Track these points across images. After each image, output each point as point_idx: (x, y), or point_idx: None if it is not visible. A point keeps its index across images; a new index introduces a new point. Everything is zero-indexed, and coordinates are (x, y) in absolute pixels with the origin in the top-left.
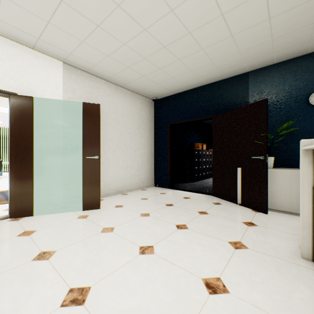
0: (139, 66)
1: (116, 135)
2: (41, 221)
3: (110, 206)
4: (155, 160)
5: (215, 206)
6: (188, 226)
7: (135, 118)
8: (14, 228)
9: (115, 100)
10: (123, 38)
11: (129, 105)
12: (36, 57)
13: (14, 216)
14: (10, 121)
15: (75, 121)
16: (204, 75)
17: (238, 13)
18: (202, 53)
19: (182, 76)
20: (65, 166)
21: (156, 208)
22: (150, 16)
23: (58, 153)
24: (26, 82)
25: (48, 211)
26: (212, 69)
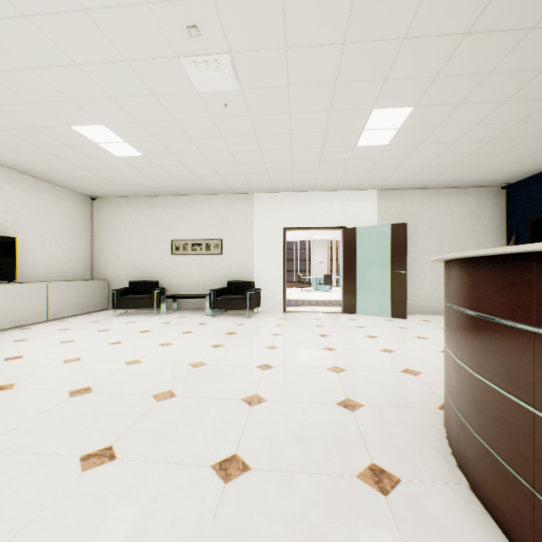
0: (451, 172)
1: (434, 246)
2: (360, 317)
3: (417, 320)
4: None
5: None
6: None
7: (464, 221)
8: (345, 317)
9: (433, 207)
10: (421, 165)
11: (454, 207)
12: (357, 195)
13: (345, 312)
14: (343, 247)
15: (387, 239)
16: None
17: (539, 114)
18: (530, 140)
19: (525, 159)
20: (378, 279)
21: None
22: (437, 151)
23: (373, 268)
24: (351, 217)
25: (365, 314)
26: None
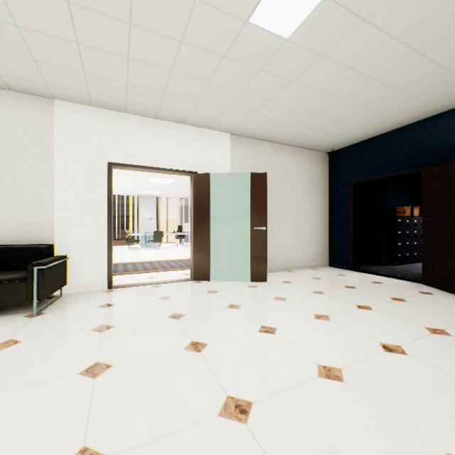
0: (309, 122)
1: (281, 202)
2: (218, 285)
3: (277, 281)
4: (330, 231)
5: (420, 295)
6: (372, 308)
7: (303, 180)
8: (201, 287)
9: (279, 162)
10: (293, 103)
11: (295, 165)
12: (210, 136)
13: (196, 279)
14: (193, 197)
15: (240, 191)
16: (406, 113)
17: (445, 47)
18: (397, 93)
19: (369, 121)
20: (232, 237)
21: (332, 288)
22: (324, 79)
23: (226, 224)
24: (203, 160)
25: (219, 279)
26: (418, 105)
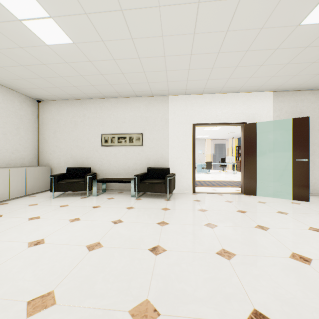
0: None
1: None
2: (264, 199)
3: None
4: None
5: None
6: None
7: None
8: (251, 199)
9: None
10: None
11: None
12: (256, 96)
13: (246, 193)
14: (244, 139)
15: (281, 132)
16: None
17: None
18: None
19: None
20: (274, 166)
21: None
22: None
23: (269, 157)
24: (250, 114)
25: (264, 195)
26: None
